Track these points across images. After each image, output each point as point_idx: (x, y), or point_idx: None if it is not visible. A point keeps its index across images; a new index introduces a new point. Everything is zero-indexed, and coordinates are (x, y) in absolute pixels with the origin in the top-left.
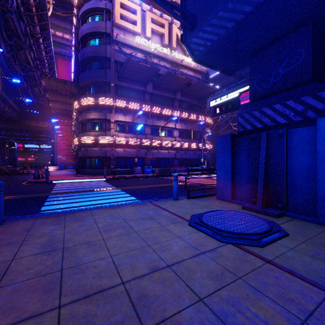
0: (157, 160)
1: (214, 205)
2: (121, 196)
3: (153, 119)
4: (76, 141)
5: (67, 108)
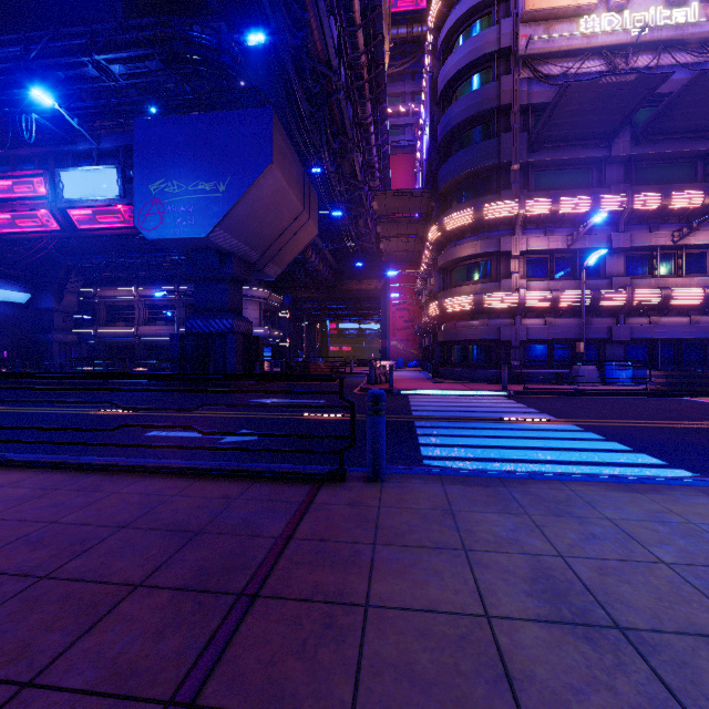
0: (645, 346)
1: None
2: (598, 446)
3: (634, 231)
4: (435, 310)
5: (408, 247)
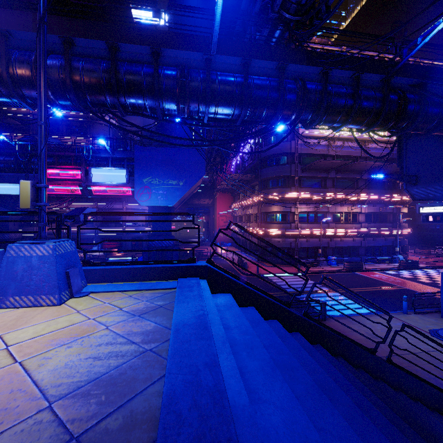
0: (338, 248)
1: (441, 323)
2: (350, 302)
3: (336, 206)
4: (261, 232)
5: (230, 187)
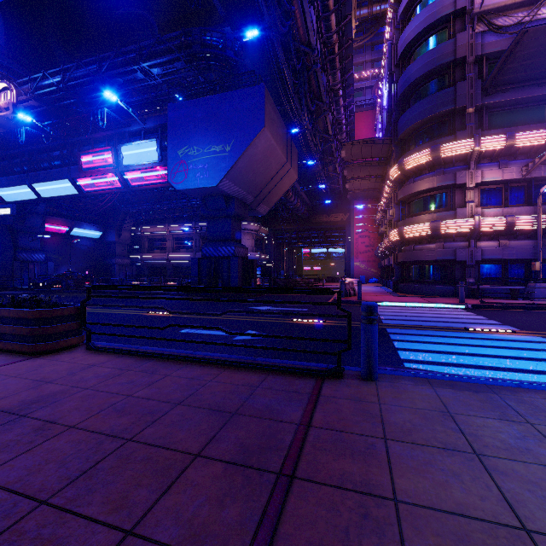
0: None
1: None
2: None
3: None
4: (395, 236)
5: (369, 185)
